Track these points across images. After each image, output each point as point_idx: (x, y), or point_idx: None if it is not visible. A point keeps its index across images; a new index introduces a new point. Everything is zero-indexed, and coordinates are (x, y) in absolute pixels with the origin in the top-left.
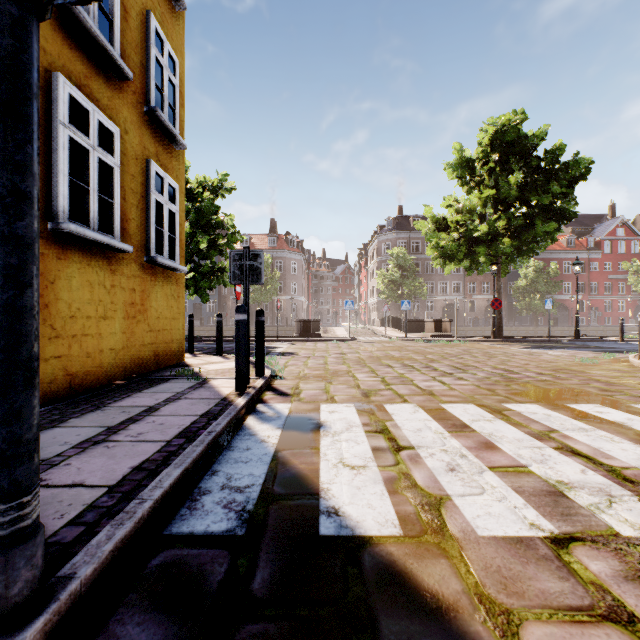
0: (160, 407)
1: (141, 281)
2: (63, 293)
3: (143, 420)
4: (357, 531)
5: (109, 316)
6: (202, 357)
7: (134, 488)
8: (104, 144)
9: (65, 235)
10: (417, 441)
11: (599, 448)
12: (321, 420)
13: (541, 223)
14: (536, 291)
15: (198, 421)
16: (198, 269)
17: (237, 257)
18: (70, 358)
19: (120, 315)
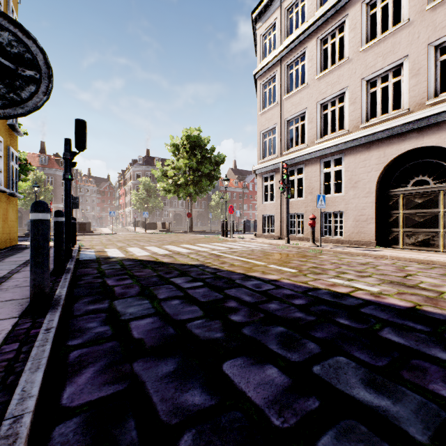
0: None
1: (6, 204)
2: None
3: None
4: (117, 257)
5: None
6: (26, 242)
7: None
8: None
9: None
10: (133, 251)
11: (173, 249)
12: (106, 251)
13: (205, 180)
14: (219, 208)
15: None
16: None
17: None
18: None
19: (1, 220)
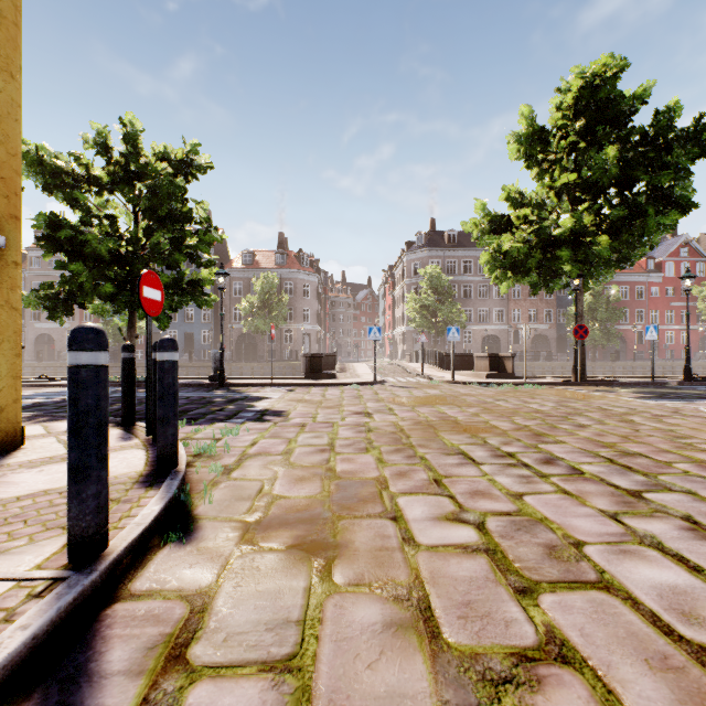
0: None
1: None
2: None
3: None
4: None
5: None
6: None
7: None
8: None
9: None
10: None
11: None
12: None
13: (653, 214)
14: (595, 319)
15: None
16: None
17: None
18: None
19: None
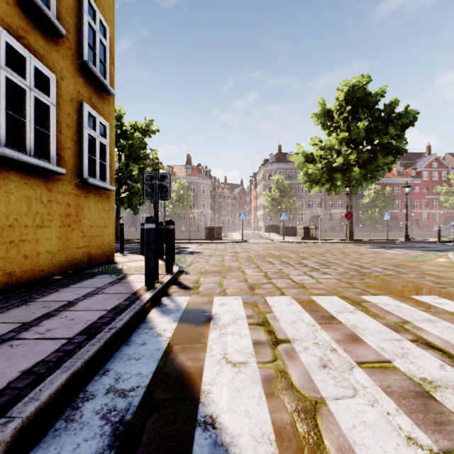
0: (78, 302)
1: (76, 197)
2: (1, 206)
3: (57, 315)
4: (231, 451)
5: (46, 225)
6: (129, 256)
7: (11, 399)
8: (41, 86)
9: (2, 158)
10: (292, 334)
11: (449, 340)
12: (212, 312)
13: (381, 157)
14: (376, 206)
15: (105, 316)
16: (131, 190)
17: (149, 178)
18: (8, 260)
19: (56, 224)
